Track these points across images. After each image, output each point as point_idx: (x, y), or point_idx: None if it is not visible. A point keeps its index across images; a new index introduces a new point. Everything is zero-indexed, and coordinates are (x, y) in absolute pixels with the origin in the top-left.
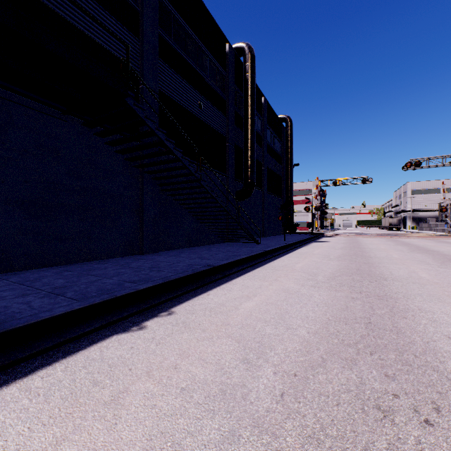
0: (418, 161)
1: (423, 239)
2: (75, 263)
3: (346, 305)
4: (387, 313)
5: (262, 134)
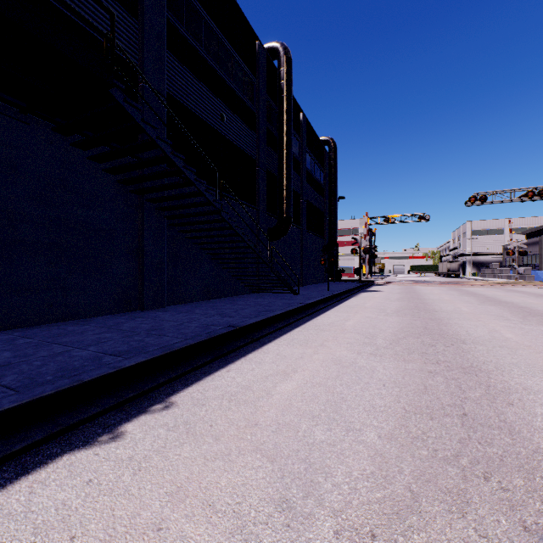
0: (483, 195)
1: (489, 287)
2: (42, 325)
3: (424, 384)
4: (483, 396)
5: (300, 159)
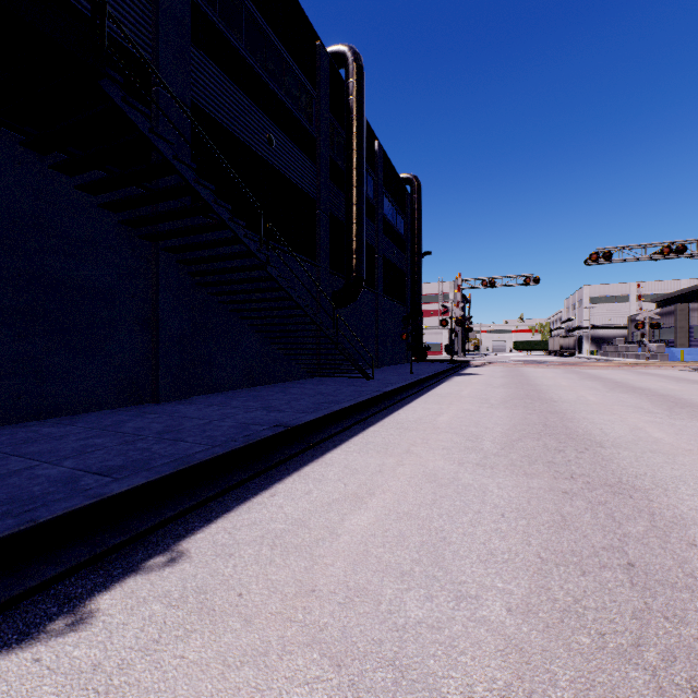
0: (608, 251)
1: (615, 369)
2: (5, 426)
3: (560, 513)
4: (650, 531)
5: (375, 202)
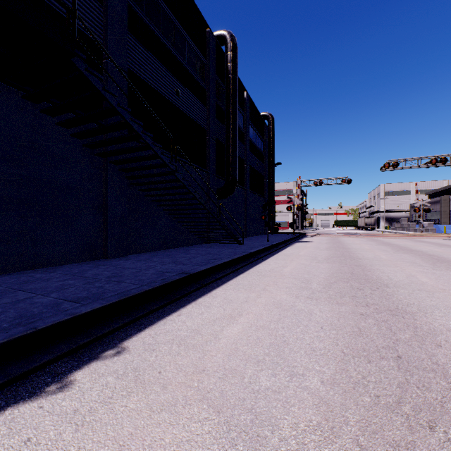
0: (395, 162)
1: (400, 238)
2: (13, 273)
3: (357, 326)
4: (413, 338)
5: (244, 131)
